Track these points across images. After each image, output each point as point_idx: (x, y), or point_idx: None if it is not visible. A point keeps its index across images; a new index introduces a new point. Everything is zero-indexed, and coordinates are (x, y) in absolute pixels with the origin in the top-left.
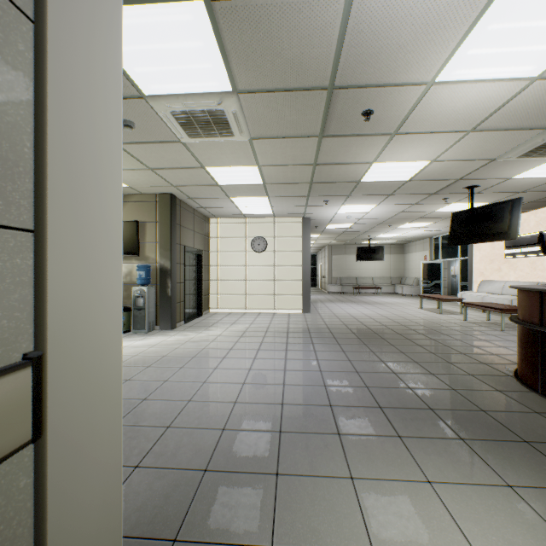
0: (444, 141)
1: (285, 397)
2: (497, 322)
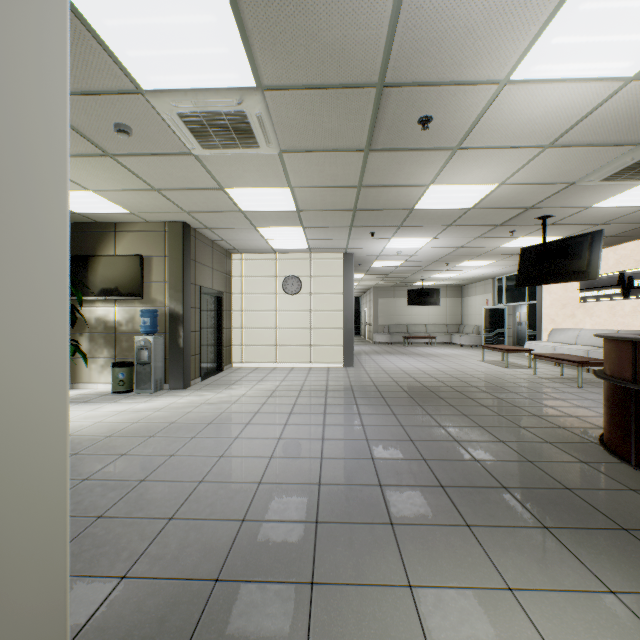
0: (516, 158)
1: (323, 474)
2: (572, 377)
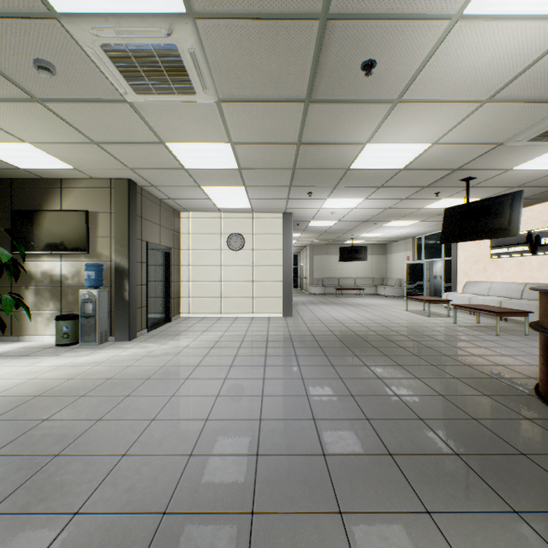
0: (453, 115)
1: (261, 441)
2: (488, 326)
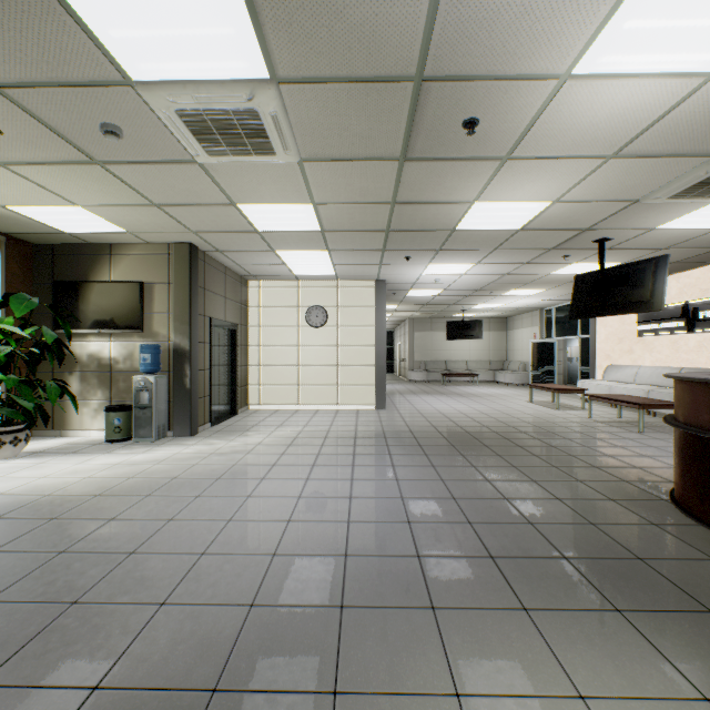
0: (574, 171)
1: (350, 542)
2: (632, 421)
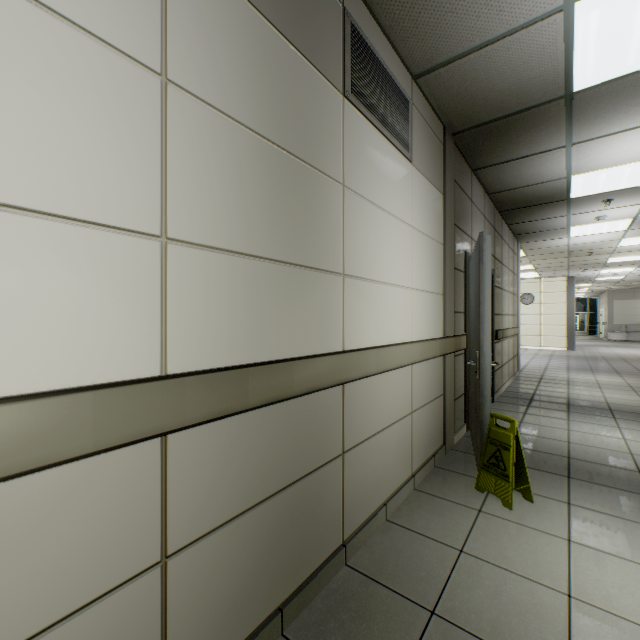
0: None
1: (547, 365)
2: None
